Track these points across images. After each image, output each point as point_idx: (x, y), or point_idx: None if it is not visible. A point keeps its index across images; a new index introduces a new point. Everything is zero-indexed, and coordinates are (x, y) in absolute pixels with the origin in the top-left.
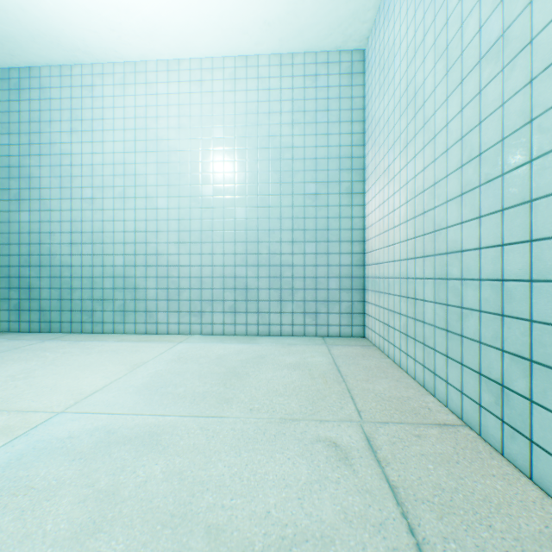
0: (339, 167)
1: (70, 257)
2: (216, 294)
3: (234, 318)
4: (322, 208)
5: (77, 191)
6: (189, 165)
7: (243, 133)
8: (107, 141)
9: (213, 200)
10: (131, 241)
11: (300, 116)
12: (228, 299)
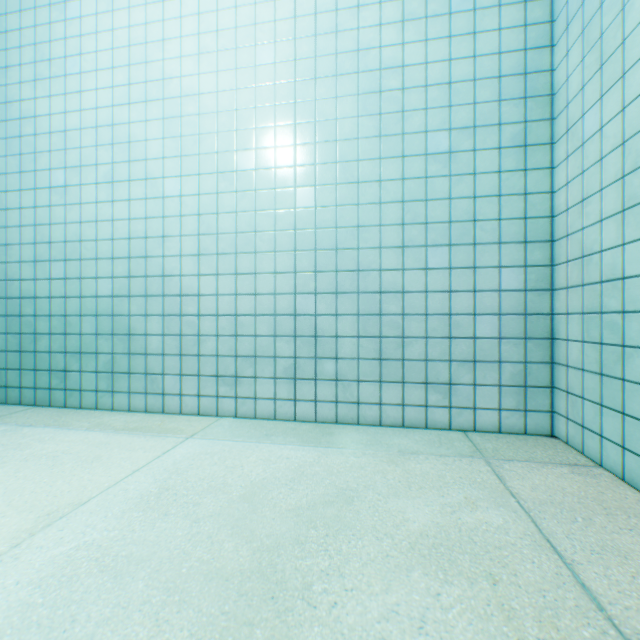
0: (497, 96)
1: (33, 283)
2: (260, 345)
3: (292, 390)
4: (461, 178)
5: (43, 175)
6: (215, 117)
7: (309, 50)
8: (86, 89)
9: (256, 177)
10: (123, 254)
11: (418, 4)
12: (282, 355)
